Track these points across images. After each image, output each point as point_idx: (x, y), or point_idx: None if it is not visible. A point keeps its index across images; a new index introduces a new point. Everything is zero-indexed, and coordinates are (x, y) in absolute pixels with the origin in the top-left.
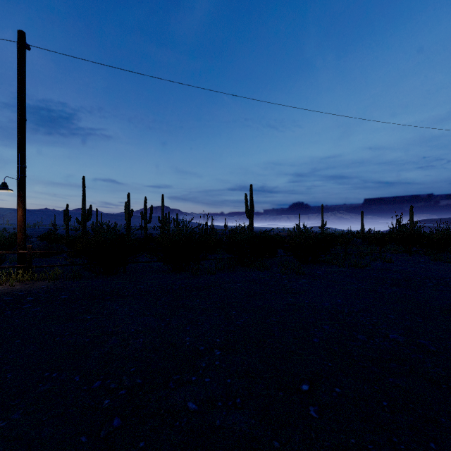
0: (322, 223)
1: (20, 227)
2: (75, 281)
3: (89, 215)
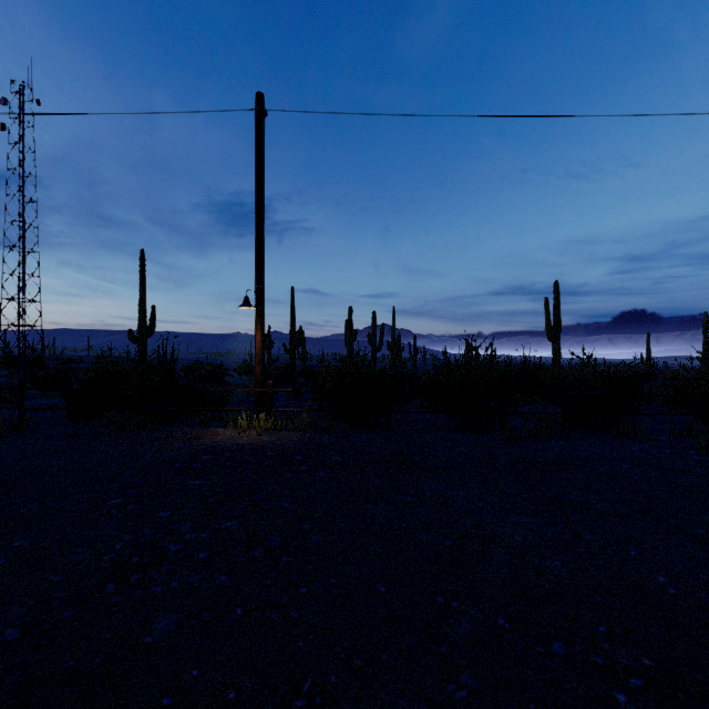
0: (704, 349)
1: (259, 357)
2: (329, 435)
3: (299, 340)
